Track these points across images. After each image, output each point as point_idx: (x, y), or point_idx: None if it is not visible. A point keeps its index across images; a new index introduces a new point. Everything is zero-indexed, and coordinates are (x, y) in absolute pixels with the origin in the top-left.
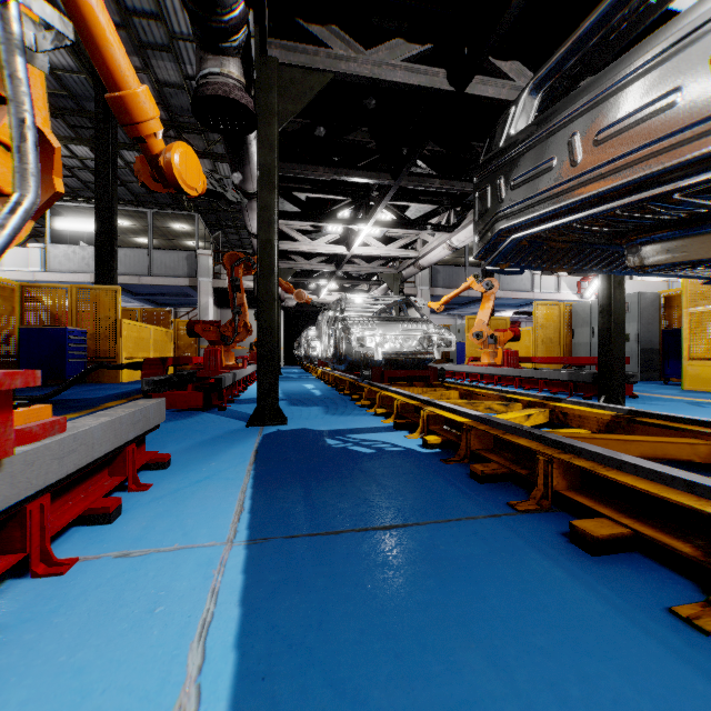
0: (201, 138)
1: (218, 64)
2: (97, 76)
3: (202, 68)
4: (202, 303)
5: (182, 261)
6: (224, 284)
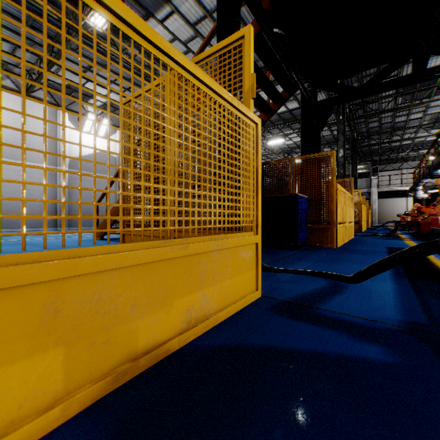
0: (377, 135)
1: (436, 171)
2: (354, 138)
3: (432, 172)
4: (373, 199)
5: (363, 182)
6: (383, 190)
